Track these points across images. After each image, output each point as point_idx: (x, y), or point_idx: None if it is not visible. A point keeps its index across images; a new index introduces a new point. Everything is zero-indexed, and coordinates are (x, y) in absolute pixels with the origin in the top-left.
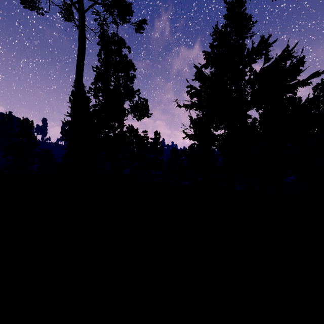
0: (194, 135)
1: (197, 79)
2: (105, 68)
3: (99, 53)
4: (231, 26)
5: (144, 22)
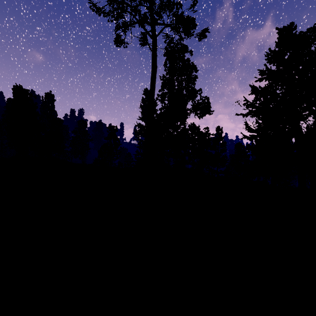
0: (248, 137)
1: (252, 93)
2: (170, 75)
3: (165, 63)
4: (283, 46)
5: (206, 31)
